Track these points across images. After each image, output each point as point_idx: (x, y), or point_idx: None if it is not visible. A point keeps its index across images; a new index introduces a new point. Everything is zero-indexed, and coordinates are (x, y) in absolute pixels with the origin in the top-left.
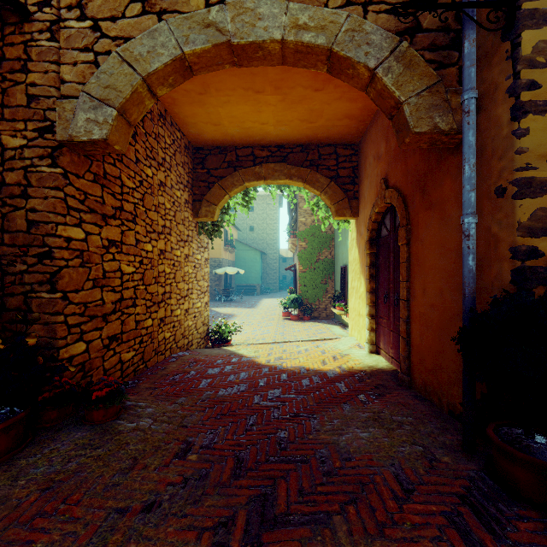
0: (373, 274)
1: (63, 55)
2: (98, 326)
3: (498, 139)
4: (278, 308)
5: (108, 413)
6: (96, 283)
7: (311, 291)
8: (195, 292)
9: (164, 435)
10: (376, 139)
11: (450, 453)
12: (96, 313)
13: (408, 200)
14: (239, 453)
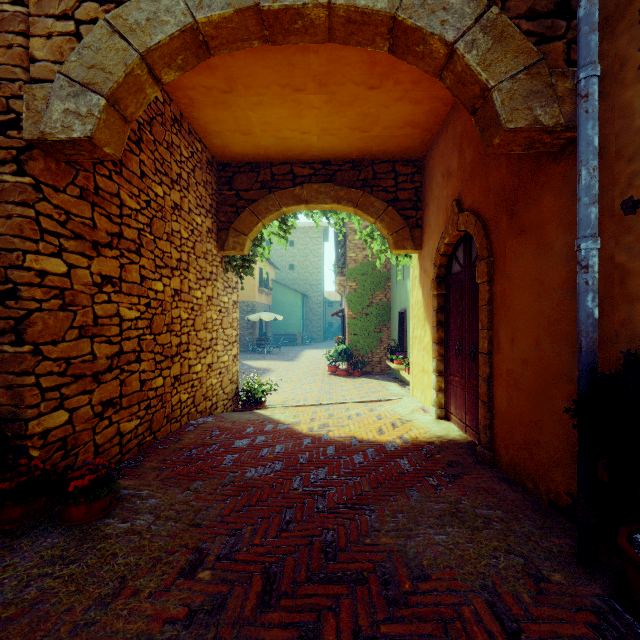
0: (442, 321)
1: (33, 24)
2: (87, 389)
3: (627, 134)
4: (323, 362)
5: (93, 509)
6: (83, 332)
7: (363, 340)
8: (220, 343)
9: (168, 540)
10: (446, 152)
11: (562, 567)
12: (83, 371)
13: (489, 225)
14: (270, 567)
